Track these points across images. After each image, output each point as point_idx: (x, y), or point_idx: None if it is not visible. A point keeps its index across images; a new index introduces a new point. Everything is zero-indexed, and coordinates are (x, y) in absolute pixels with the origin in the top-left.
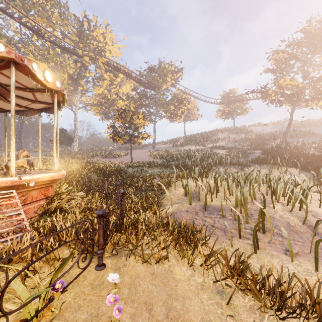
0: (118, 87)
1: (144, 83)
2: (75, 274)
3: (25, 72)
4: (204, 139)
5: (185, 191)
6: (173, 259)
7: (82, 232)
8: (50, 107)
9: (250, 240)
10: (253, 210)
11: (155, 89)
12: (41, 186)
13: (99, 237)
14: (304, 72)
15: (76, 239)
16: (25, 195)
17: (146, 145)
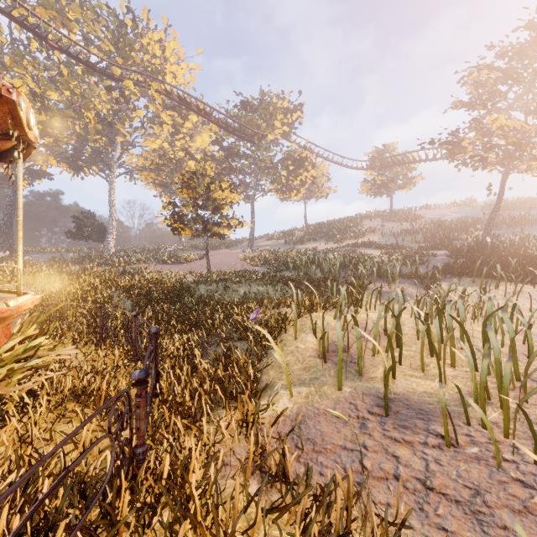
0: (188, 138)
1: (233, 129)
2: None
3: None
4: (339, 230)
5: (323, 348)
6: None
7: None
8: (8, 148)
9: None
10: (535, 421)
11: (253, 141)
12: None
13: None
14: (527, 107)
15: None
16: None
17: (238, 241)
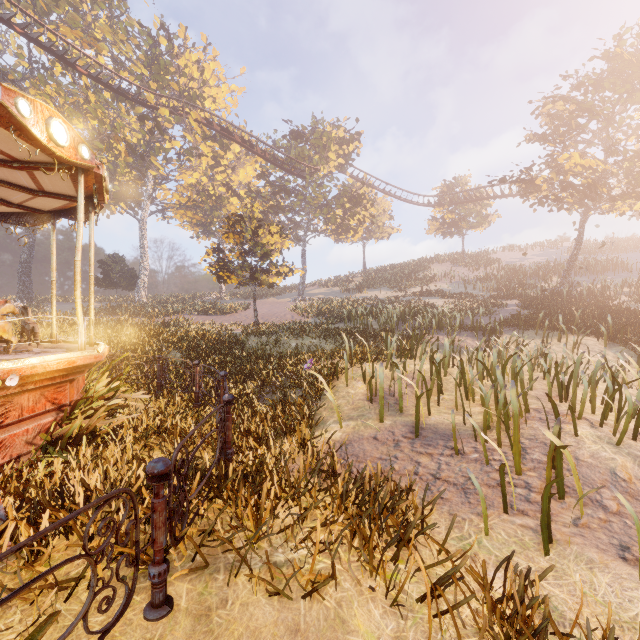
0: (230, 171)
1: (282, 163)
2: (88, 635)
3: (3, 120)
4: (402, 276)
5: (370, 391)
6: (348, 581)
7: (99, 530)
8: (75, 206)
9: (529, 518)
10: (526, 437)
11: (304, 176)
12: (42, 384)
13: (155, 532)
14: (608, 141)
15: (79, 555)
16: (4, 405)
17: (287, 288)
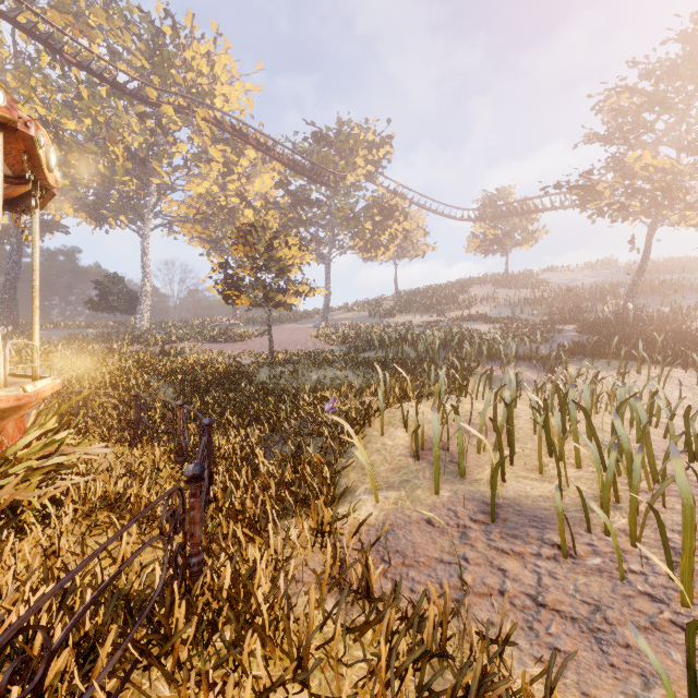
0: (244, 180)
1: (302, 169)
2: None
3: None
4: (439, 299)
5: (417, 445)
6: None
7: None
8: (20, 195)
9: None
10: (670, 527)
11: (328, 184)
12: None
13: None
14: (680, 141)
15: None
16: None
17: (309, 313)
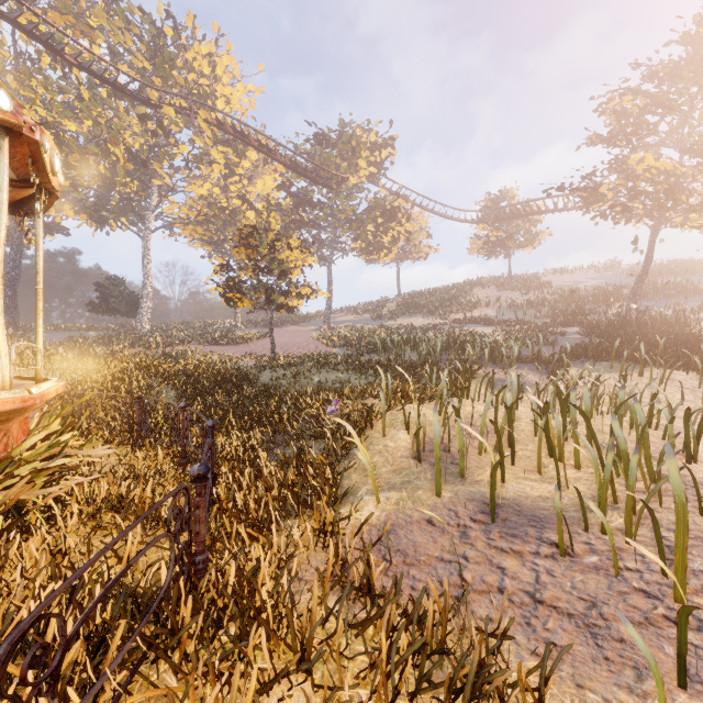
0: (246, 181)
1: (304, 170)
2: None
3: None
4: (442, 301)
5: (418, 446)
6: None
7: None
8: (24, 198)
9: None
10: (666, 526)
11: (330, 185)
12: None
13: None
14: (683, 143)
15: None
16: None
17: (311, 315)
